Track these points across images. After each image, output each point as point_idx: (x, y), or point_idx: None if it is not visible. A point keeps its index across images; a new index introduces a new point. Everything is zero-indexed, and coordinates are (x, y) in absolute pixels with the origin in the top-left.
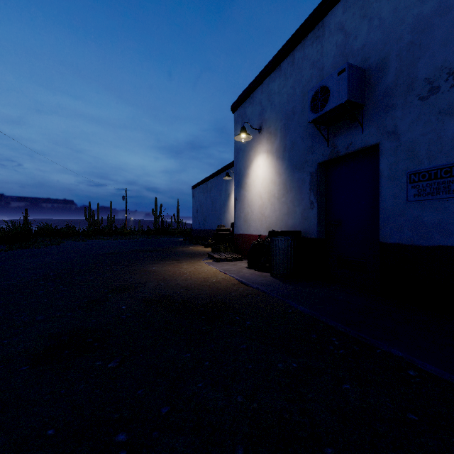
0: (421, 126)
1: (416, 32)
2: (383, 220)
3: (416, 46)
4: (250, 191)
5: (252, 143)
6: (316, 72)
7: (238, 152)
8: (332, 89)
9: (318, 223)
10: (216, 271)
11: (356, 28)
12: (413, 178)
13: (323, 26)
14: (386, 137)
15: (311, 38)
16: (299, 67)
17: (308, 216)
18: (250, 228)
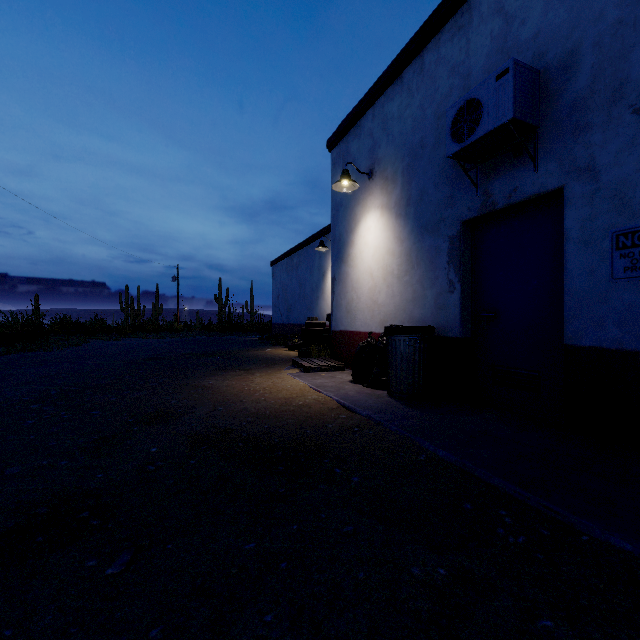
0: (636, 156)
1: (627, 3)
2: (570, 309)
3: (627, 26)
4: (355, 266)
5: (358, 195)
6: (458, 82)
7: (338, 209)
8: (486, 102)
9: (461, 314)
10: (305, 387)
11: (524, 6)
12: (623, 241)
13: (470, 9)
14: (575, 177)
15: (451, 30)
16: (430, 75)
17: (446, 304)
18: (355, 322)
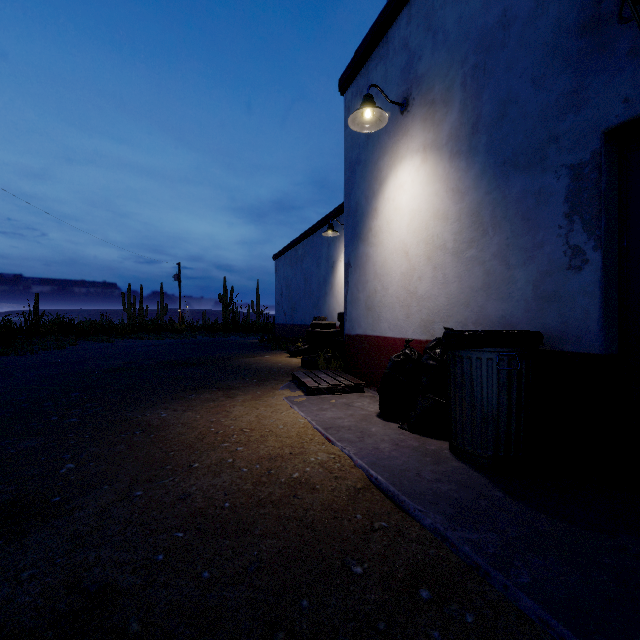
0: None
1: None
2: None
3: None
4: (379, 244)
5: (384, 142)
6: None
7: (354, 168)
8: None
9: (602, 309)
10: (306, 428)
11: None
12: None
13: None
14: None
15: None
16: None
17: (563, 291)
18: (379, 324)
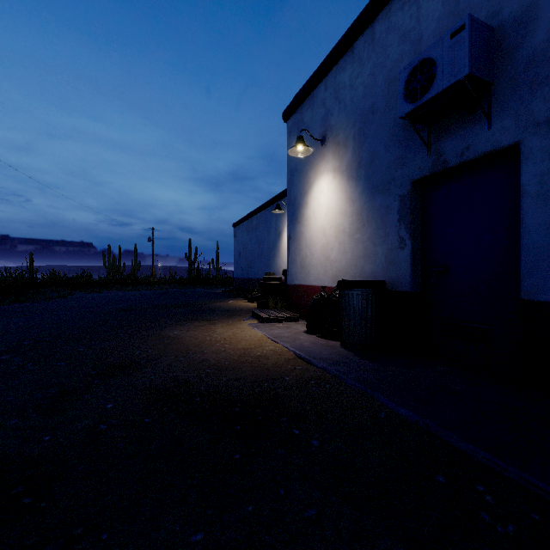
0: None
1: None
2: (527, 264)
3: None
4: (308, 226)
5: (311, 160)
6: (408, 47)
7: (293, 173)
8: (441, 60)
9: (411, 269)
10: (262, 337)
11: None
12: None
13: None
14: (532, 132)
15: None
16: (381, 44)
17: (397, 260)
18: (308, 277)
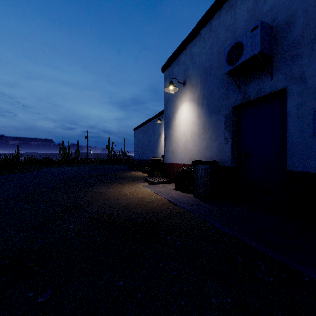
0: None
1: None
2: (290, 152)
3: None
4: (176, 130)
5: (178, 94)
6: (229, 34)
7: (167, 101)
8: (246, 43)
9: (231, 154)
10: (150, 192)
11: None
12: None
13: None
14: (293, 82)
15: (226, 8)
16: (215, 32)
17: (223, 149)
18: (176, 159)
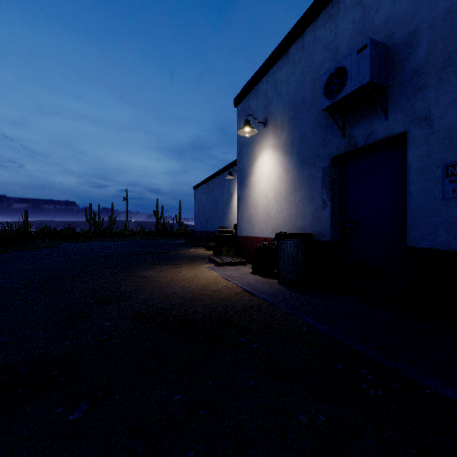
0: None
1: None
2: (412, 220)
3: (454, 13)
4: (254, 190)
5: (256, 138)
6: (329, 55)
7: (242, 148)
8: (350, 69)
9: (331, 224)
10: (218, 277)
11: None
12: (452, 170)
13: (338, 3)
14: (415, 124)
15: (324, 18)
16: (309, 51)
17: (320, 217)
18: (254, 230)
